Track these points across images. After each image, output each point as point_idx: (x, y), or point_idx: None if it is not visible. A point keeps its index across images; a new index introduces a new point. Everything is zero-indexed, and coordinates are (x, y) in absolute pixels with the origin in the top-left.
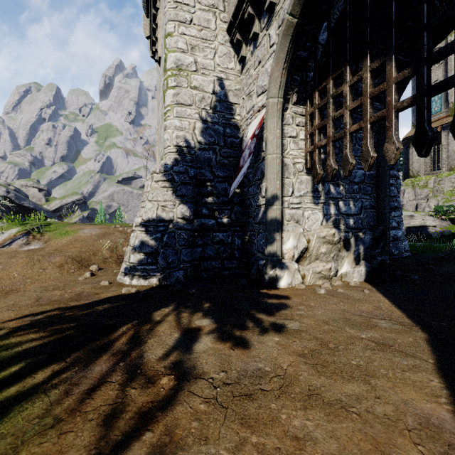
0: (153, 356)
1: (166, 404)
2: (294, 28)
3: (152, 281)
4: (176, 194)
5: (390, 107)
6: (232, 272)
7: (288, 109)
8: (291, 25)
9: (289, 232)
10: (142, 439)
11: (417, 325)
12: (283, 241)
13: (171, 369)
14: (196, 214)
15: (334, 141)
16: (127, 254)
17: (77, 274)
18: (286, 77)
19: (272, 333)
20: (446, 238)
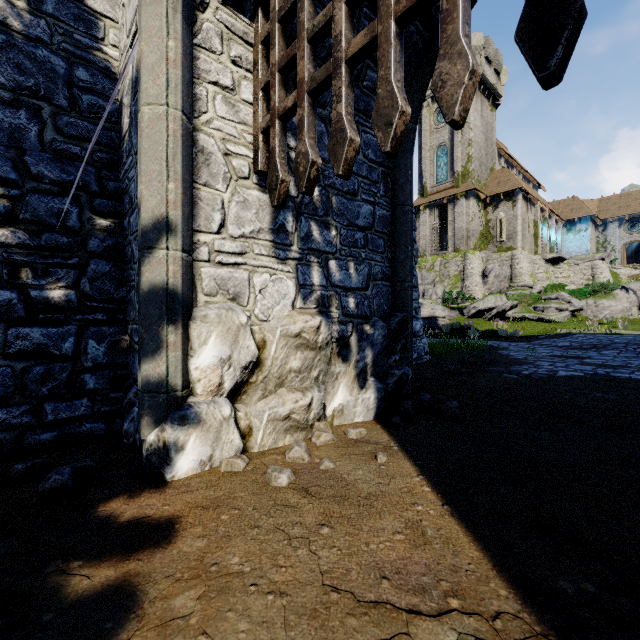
0: None
1: None
2: None
3: None
4: None
5: None
6: (72, 432)
7: (208, 7)
8: None
9: (208, 324)
10: None
11: (543, 623)
12: (190, 347)
13: None
14: None
15: (313, 95)
16: None
17: None
18: None
19: None
20: (456, 332)
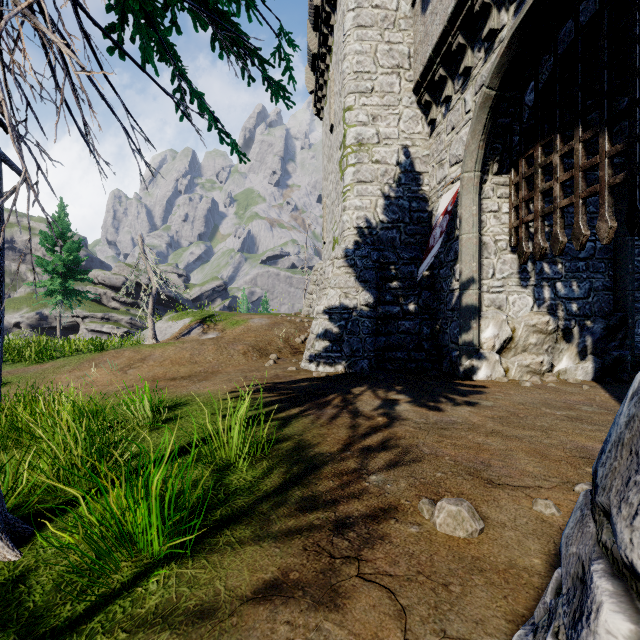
0: (366, 409)
1: (386, 426)
2: (493, 100)
3: (337, 369)
4: (359, 280)
5: (602, 183)
6: (420, 365)
7: (487, 181)
8: (488, 98)
9: (488, 320)
10: (377, 434)
11: None
12: (481, 329)
13: (382, 415)
14: (379, 301)
15: (543, 216)
16: (311, 342)
17: (261, 362)
18: (484, 148)
19: (465, 406)
20: None
